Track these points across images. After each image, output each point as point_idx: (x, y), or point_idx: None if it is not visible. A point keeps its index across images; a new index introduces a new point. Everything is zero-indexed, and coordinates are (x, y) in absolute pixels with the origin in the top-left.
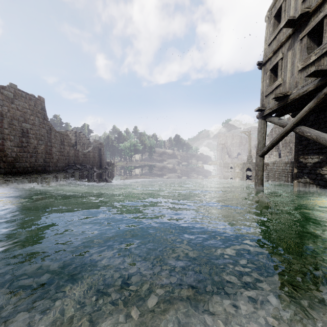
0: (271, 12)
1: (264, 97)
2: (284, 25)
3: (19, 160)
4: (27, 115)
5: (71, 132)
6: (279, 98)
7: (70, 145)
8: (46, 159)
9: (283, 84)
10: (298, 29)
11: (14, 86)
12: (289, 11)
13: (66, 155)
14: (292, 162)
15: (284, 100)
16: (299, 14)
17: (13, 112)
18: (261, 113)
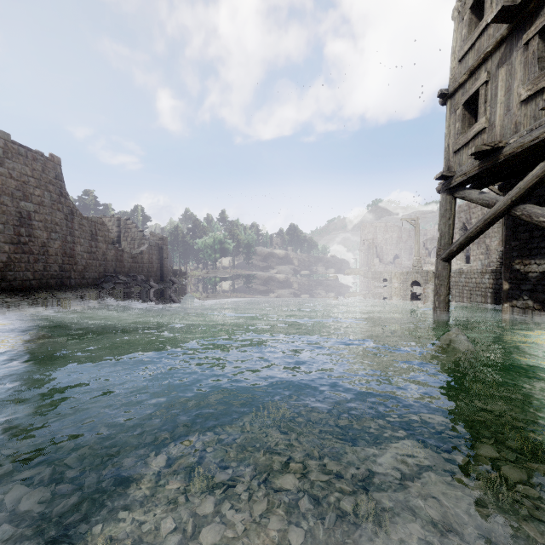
0: (463, 0)
1: (452, 155)
2: (495, 17)
3: (13, 266)
4: (29, 187)
5: (112, 218)
6: (482, 154)
7: (108, 241)
8: (65, 266)
9: (490, 128)
10: (519, 26)
11: (4, 135)
12: None
13: (101, 258)
14: (494, 270)
15: (492, 157)
16: None
17: (2, 182)
18: (446, 182)
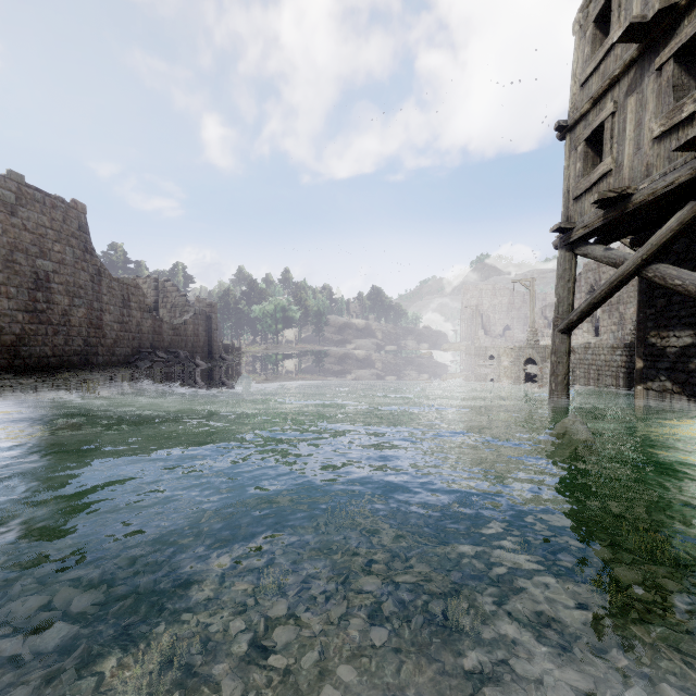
0: (586, 11)
1: (572, 202)
2: (621, 36)
3: (28, 340)
4: (47, 241)
5: (147, 279)
6: (607, 203)
7: (143, 308)
8: (90, 339)
9: (617, 170)
10: (651, 47)
11: (17, 176)
12: (630, 7)
13: (135, 330)
14: (627, 345)
15: (619, 206)
16: (656, 10)
17: (14, 235)
18: (565, 236)
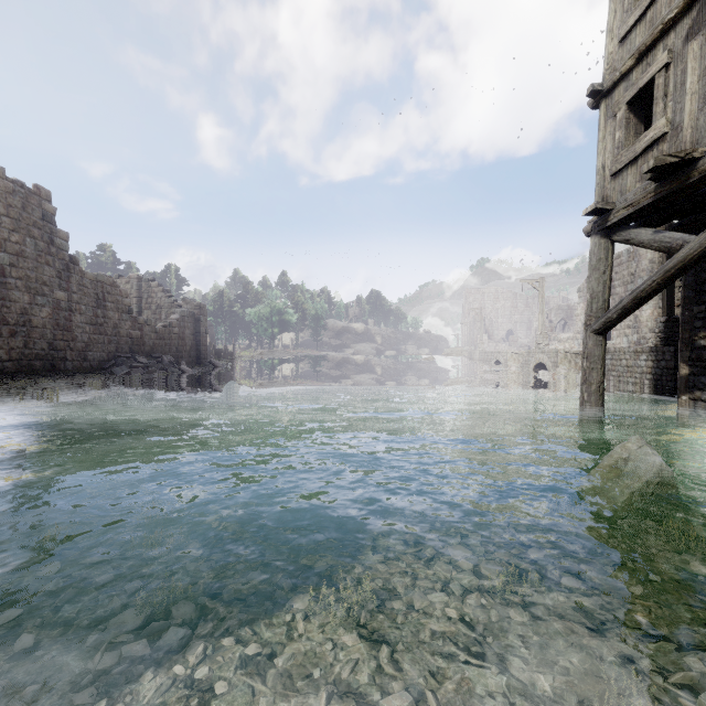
0: None
1: (609, 179)
2: None
3: None
4: (1, 230)
5: (130, 279)
6: (663, 172)
7: (121, 308)
8: (57, 342)
9: (673, 133)
10: None
11: None
12: None
13: (111, 333)
14: (654, 348)
15: (678, 176)
16: None
17: None
18: (601, 219)
